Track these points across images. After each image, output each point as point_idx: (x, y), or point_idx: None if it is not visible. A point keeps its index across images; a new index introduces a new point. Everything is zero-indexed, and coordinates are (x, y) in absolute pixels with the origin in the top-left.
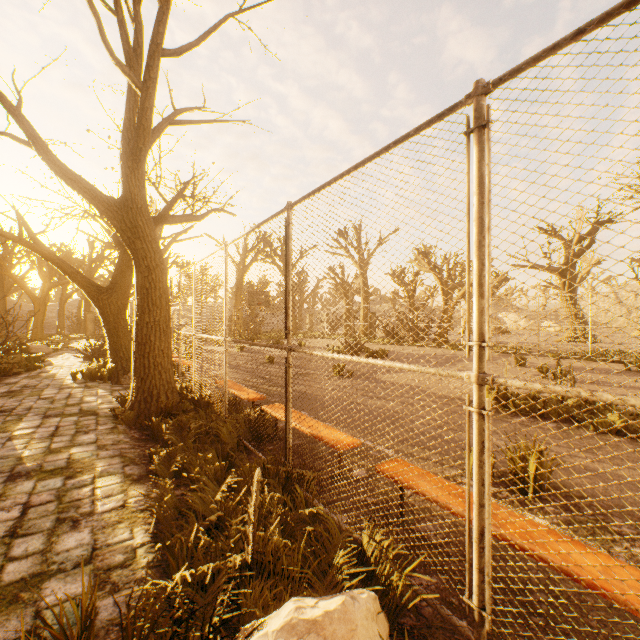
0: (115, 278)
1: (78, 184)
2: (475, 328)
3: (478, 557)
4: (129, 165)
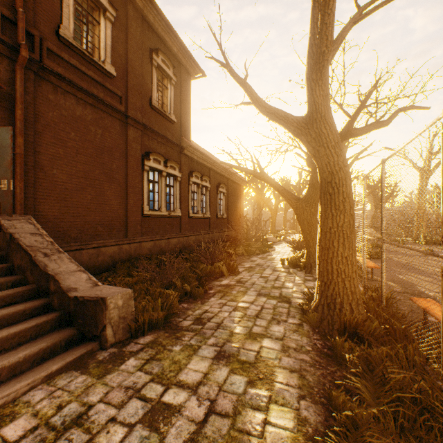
0: (308, 191)
1: (275, 115)
2: None
3: None
4: (312, 78)
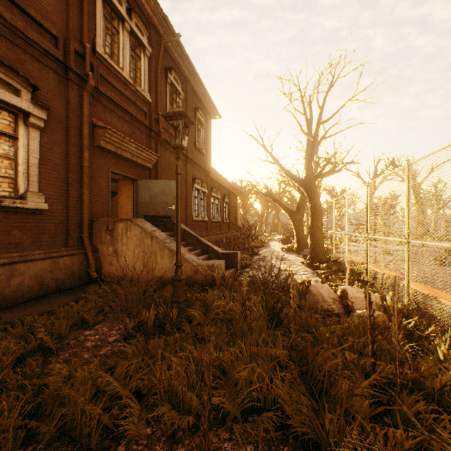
0: (298, 206)
1: (290, 176)
2: (406, 227)
3: (407, 288)
4: (307, 165)
